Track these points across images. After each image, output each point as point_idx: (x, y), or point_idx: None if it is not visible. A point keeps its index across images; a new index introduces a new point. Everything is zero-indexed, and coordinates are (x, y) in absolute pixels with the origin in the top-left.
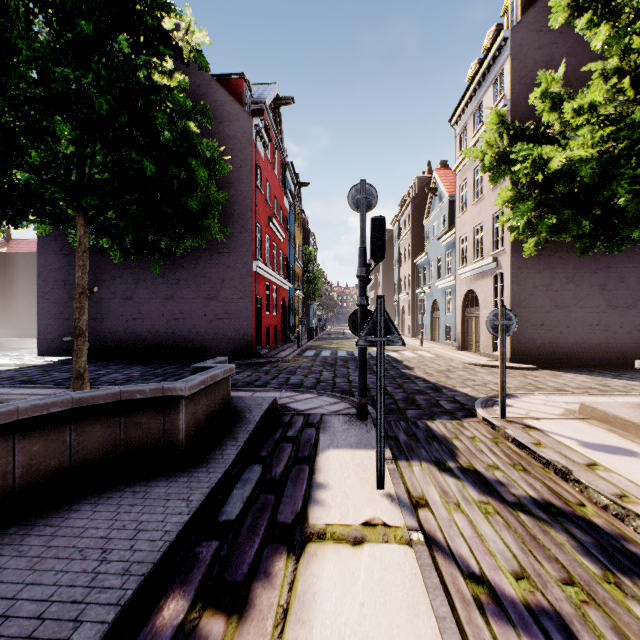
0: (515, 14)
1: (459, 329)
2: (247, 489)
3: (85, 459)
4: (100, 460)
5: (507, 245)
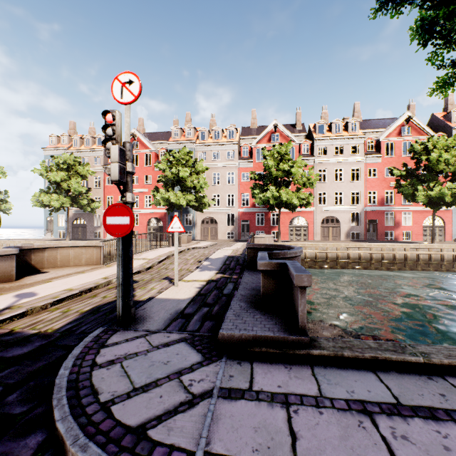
0: None
1: None
2: (227, 287)
3: None
4: None
5: None
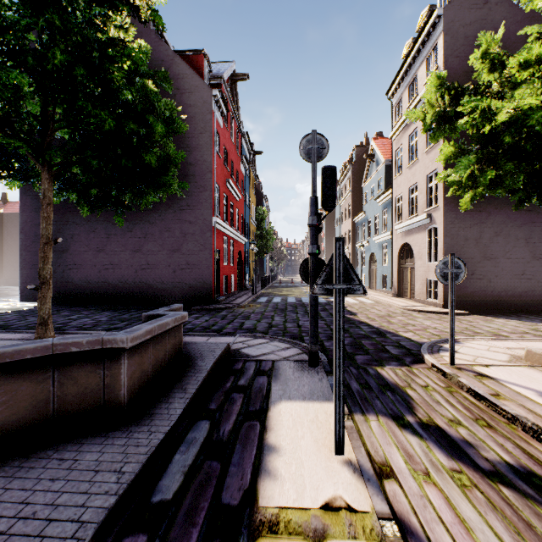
0: None
1: (395, 278)
2: (190, 454)
3: (10, 420)
4: (29, 420)
5: (441, 202)
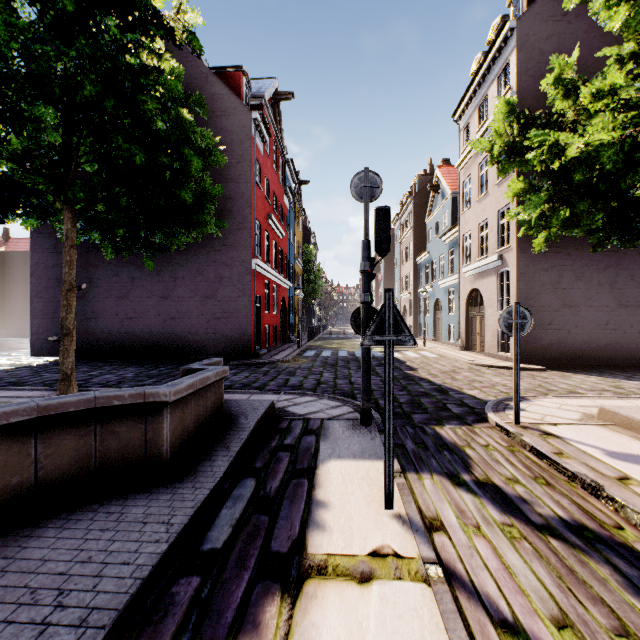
0: (521, 4)
1: (463, 329)
2: (237, 508)
3: (53, 474)
4: (71, 475)
5: (513, 242)
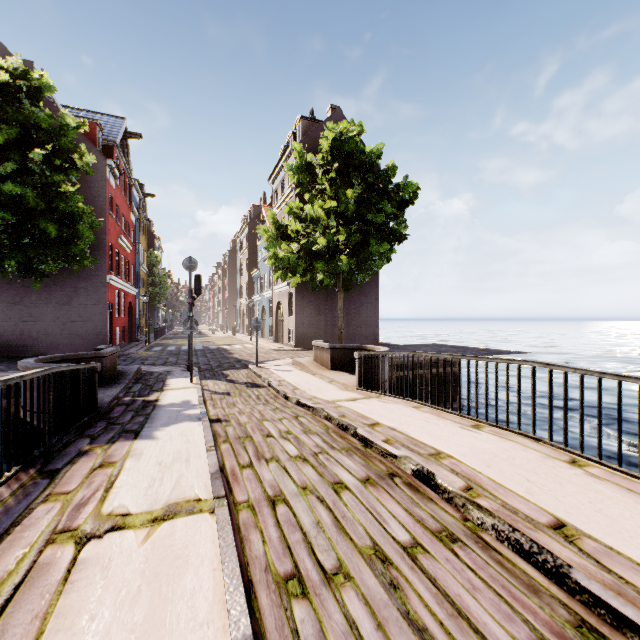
0: (300, 134)
1: (274, 328)
2: (138, 387)
3: None
4: None
5: None
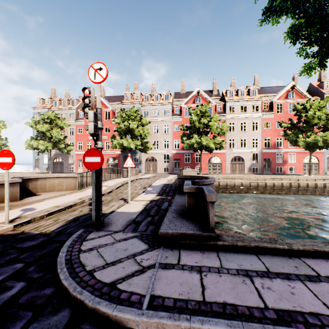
0: None
1: None
2: (164, 205)
3: None
4: None
5: None
